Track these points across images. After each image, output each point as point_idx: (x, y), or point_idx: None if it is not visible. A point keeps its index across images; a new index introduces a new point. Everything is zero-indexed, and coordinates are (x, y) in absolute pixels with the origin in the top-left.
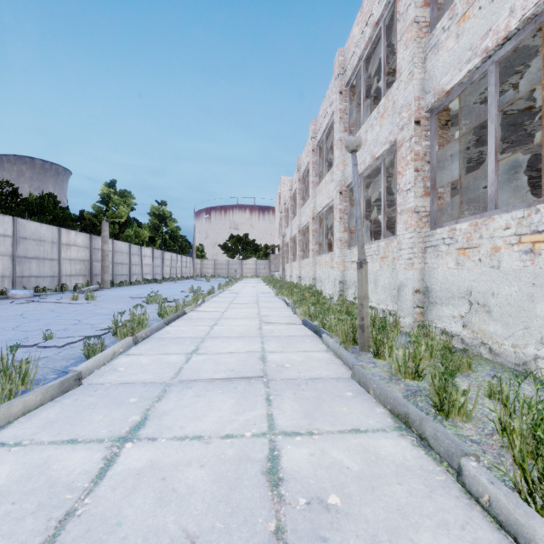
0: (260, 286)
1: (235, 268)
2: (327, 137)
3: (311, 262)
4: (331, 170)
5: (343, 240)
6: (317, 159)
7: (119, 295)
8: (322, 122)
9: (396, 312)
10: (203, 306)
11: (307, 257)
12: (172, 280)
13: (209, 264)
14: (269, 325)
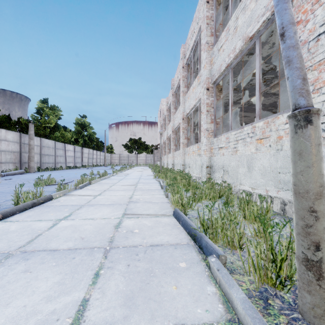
0: (145, 171)
1: (132, 159)
2: (194, 56)
3: (181, 152)
4: (198, 75)
5: (210, 130)
6: (186, 74)
7: (30, 178)
8: (190, 42)
9: (284, 200)
10: (85, 188)
11: (178, 150)
12: (88, 166)
13: (116, 157)
14: (132, 219)
